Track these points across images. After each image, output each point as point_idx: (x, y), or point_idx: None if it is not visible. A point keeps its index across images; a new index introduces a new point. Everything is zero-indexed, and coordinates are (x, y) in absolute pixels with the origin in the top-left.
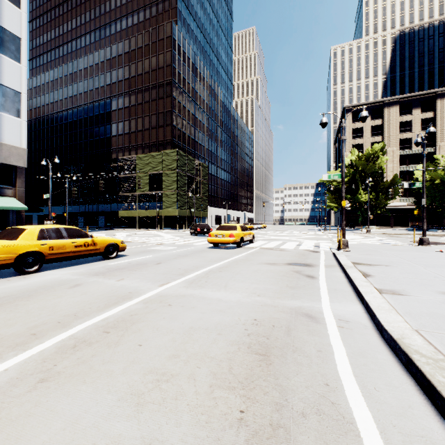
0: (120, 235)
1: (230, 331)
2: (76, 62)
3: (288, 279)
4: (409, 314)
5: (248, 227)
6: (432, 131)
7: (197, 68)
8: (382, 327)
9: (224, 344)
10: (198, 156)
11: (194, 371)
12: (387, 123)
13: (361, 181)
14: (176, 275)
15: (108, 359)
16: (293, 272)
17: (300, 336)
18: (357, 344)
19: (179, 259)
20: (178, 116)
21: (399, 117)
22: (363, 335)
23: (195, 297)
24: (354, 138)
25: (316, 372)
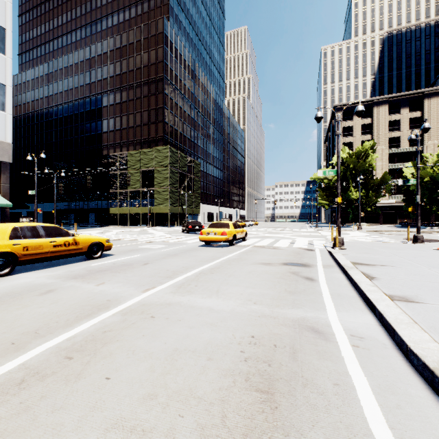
0: (110, 232)
1: (223, 354)
2: (67, 58)
3: (286, 282)
4: (435, 329)
5: (240, 224)
6: (427, 127)
7: (189, 65)
8: (409, 348)
9: (216, 375)
10: (190, 153)
11: (174, 423)
12: (376, 122)
13: (351, 179)
14: (164, 278)
15: (61, 402)
16: (290, 273)
17: (308, 360)
18: (381, 372)
19: (168, 259)
20: (170, 113)
21: (388, 116)
22: (384, 358)
23: (183, 306)
24: (345, 136)
25: (337, 421)
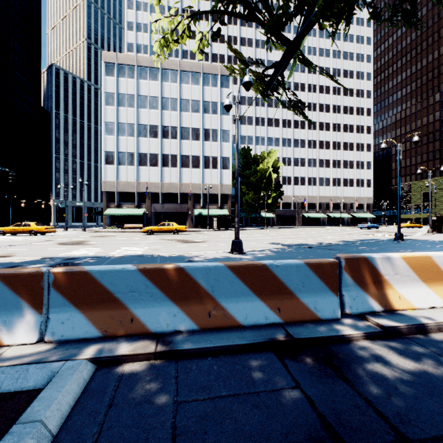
0: None
1: None
2: None
3: None
4: None
5: None
6: None
7: None
8: None
9: None
10: None
11: None
12: None
13: None
14: None
15: None
16: None
17: None
18: None
19: None
20: None
21: None
22: None
23: None
24: None
25: None
